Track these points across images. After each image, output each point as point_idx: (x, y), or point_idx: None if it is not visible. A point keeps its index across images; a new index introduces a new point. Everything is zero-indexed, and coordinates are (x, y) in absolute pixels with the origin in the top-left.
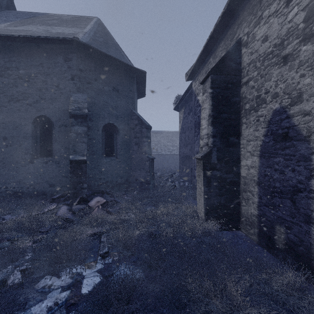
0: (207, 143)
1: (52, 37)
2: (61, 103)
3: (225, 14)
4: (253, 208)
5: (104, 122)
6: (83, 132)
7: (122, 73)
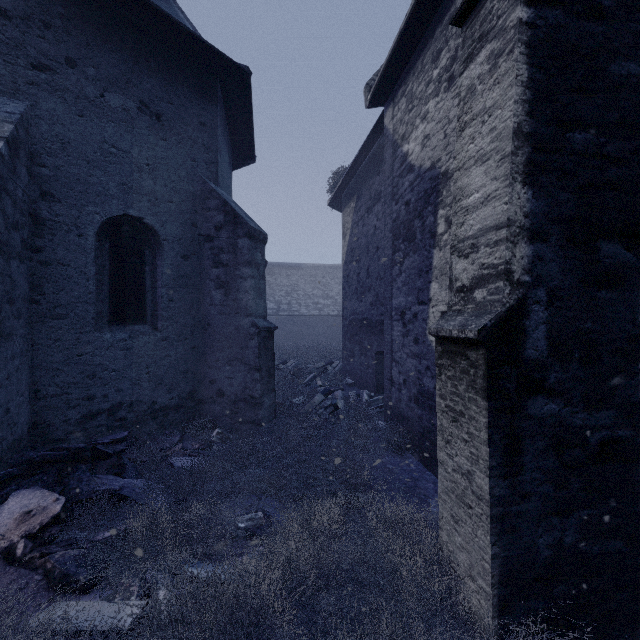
0: (506, 264)
1: None
2: None
3: None
4: None
5: (107, 212)
6: None
7: (173, 65)
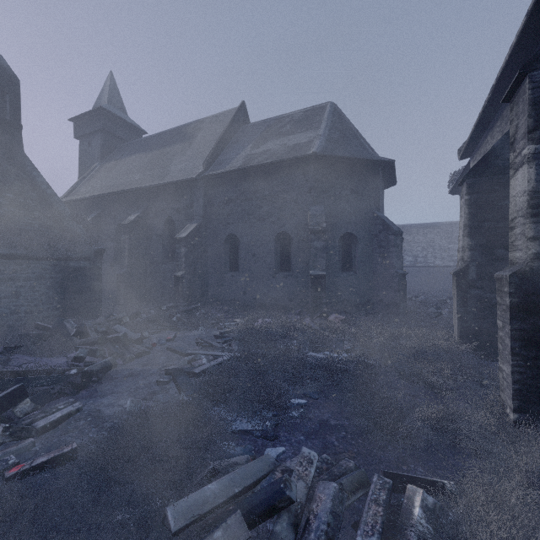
0: (461, 257)
1: (293, 158)
2: (299, 218)
3: (492, 98)
4: None
5: (341, 232)
6: (322, 247)
7: (362, 170)
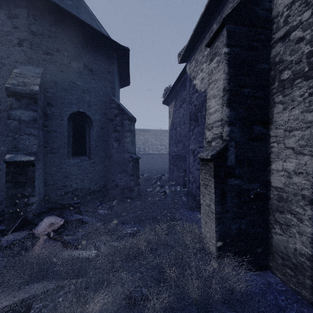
0: (220, 133)
1: None
2: (2, 78)
3: None
4: (302, 243)
5: (71, 110)
6: (31, 120)
7: (97, 48)
